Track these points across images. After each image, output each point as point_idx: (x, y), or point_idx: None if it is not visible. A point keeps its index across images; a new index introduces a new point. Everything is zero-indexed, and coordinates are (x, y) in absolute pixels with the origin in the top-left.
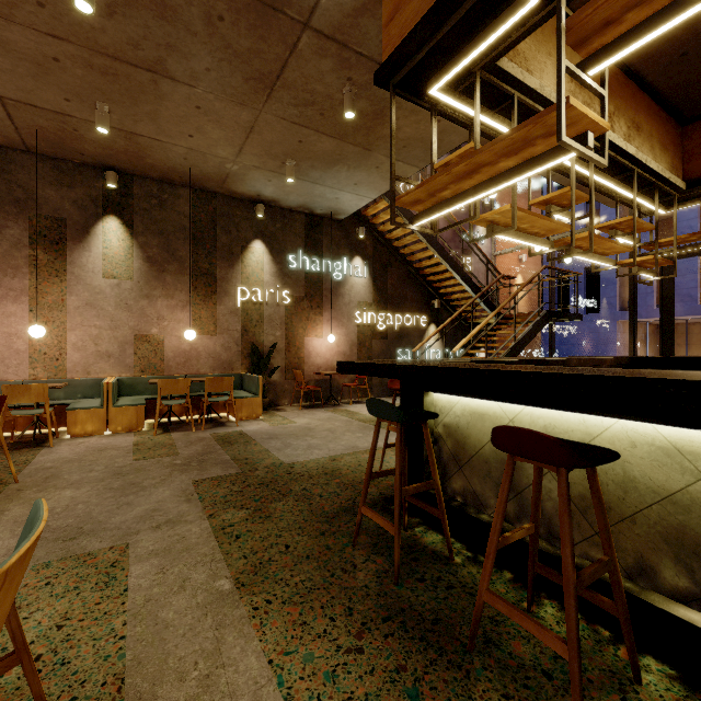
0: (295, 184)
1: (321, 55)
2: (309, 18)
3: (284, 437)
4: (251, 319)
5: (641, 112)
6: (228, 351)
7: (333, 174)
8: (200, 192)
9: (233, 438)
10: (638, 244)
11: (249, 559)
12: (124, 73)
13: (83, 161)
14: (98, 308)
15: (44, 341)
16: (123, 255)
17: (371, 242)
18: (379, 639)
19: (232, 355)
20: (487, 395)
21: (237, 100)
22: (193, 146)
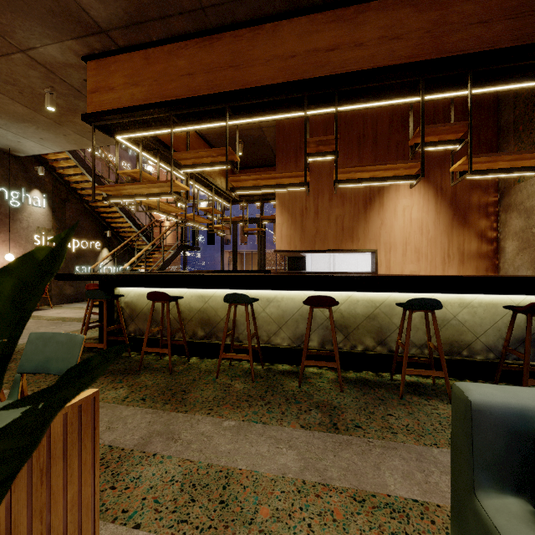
0: None
1: (31, 67)
2: (26, 49)
3: None
4: None
5: None
6: None
7: (20, 127)
8: None
9: None
10: (216, 219)
11: (10, 383)
12: None
13: None
14: None
15: None
16: None
17: (51, 180)
18: (103, 378)
19: None
20: (146, 286)
21: None
22: None
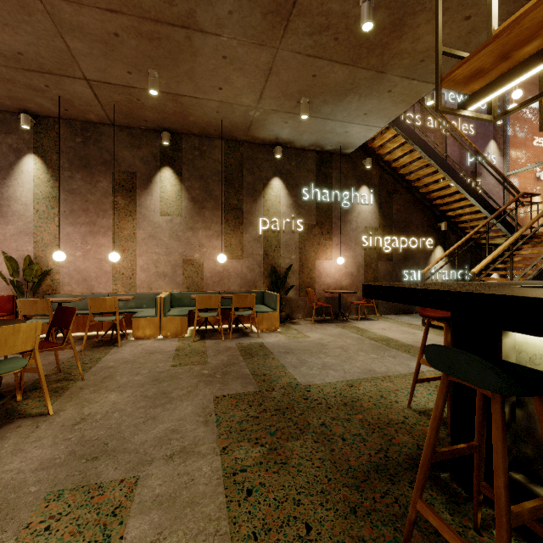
0: (308, 123)
1: None
2: None
3: (299, 352)
4: (270, 245)
5: None
6: (252, 271)
7: (344, 107)
8: (231, 141)
9: (254, 350)
10: None
11: (259, 542)
12: (165, 36)
13: (147, 127)
14: (157, 239)
15: (122, 264)
16: (174, 197)
17: (377, 172)
18: None
19: (255, 275)
20: None
21: (256, 41)
22: (222, 98)
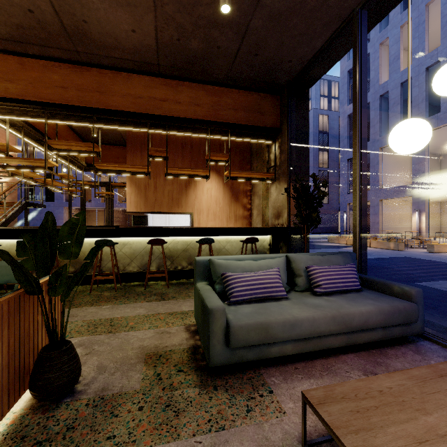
0: None
1: None
2: None
3: None
4: None
5: (71, 137)
6: None
7: None
8: None
9: None
10: (70, 183)
11: None
12: None
13: None
14: None
15: None
16: None
17: None
18: None
19: None
20: None
21: None
22: None
